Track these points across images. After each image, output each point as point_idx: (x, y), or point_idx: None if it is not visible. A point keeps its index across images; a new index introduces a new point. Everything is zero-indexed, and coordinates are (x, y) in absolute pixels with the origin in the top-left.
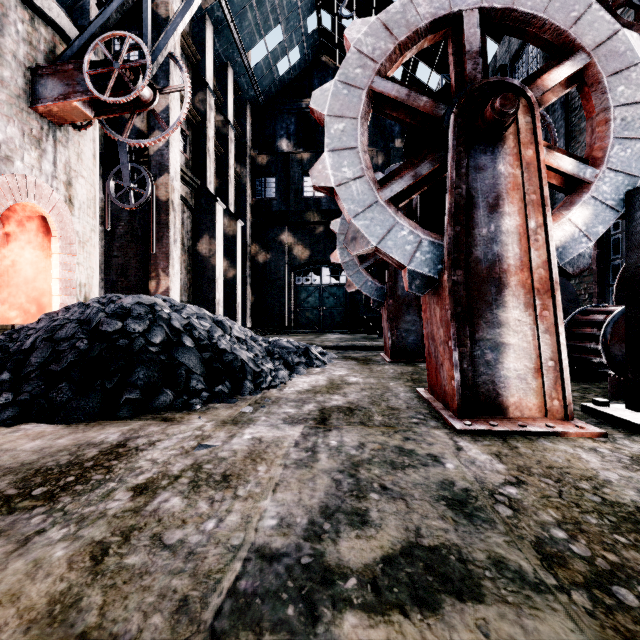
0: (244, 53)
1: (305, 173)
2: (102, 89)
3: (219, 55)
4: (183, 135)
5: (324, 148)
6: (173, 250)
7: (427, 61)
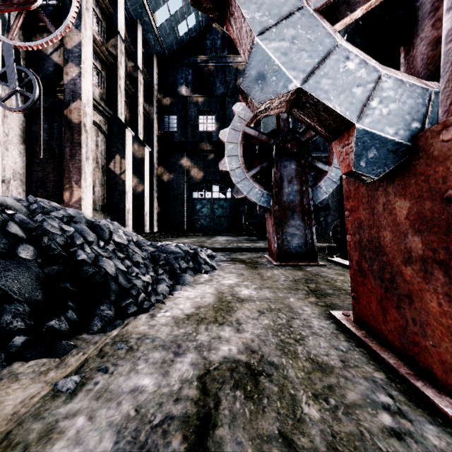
0: (151, 13)
1: (200, 112)
2: None
3: (130, 13)
4: (98, 73)
5: (214, 94)
6: (85, 166)
7: None
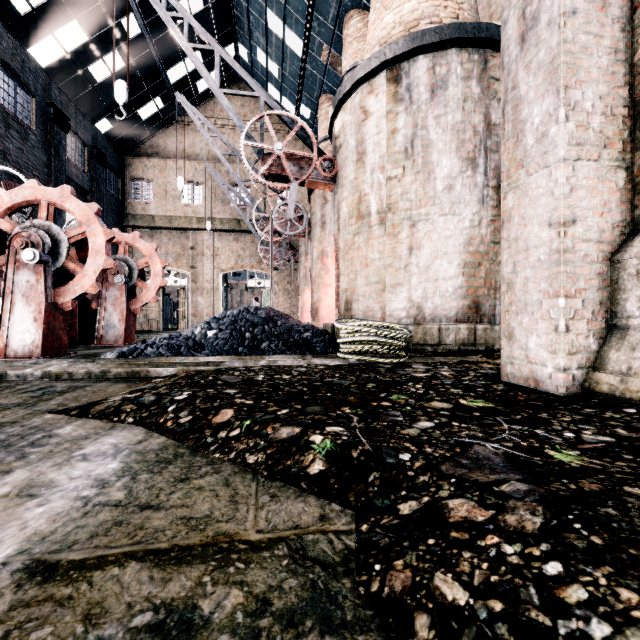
0: None
1: None
2: (287, 178)
3: None
4: None
5: None
6: (521, 74)
7: None
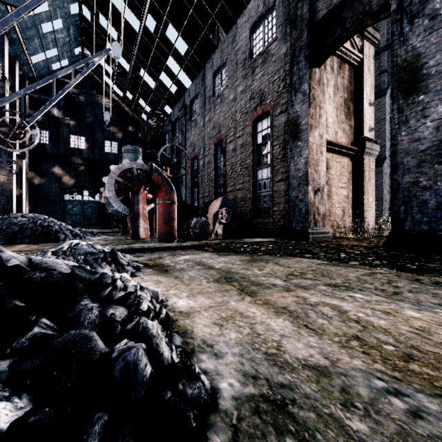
0: (29, 56)
1: (71, 133)
2: (2, 133)
3: (9, 53)
4: None
5: (85, 120)
6: None
7: (144, 100)
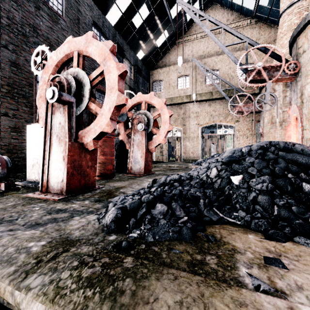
0: None
1: None
2: None
3: None
4: None
5: None
6: None
7: None
